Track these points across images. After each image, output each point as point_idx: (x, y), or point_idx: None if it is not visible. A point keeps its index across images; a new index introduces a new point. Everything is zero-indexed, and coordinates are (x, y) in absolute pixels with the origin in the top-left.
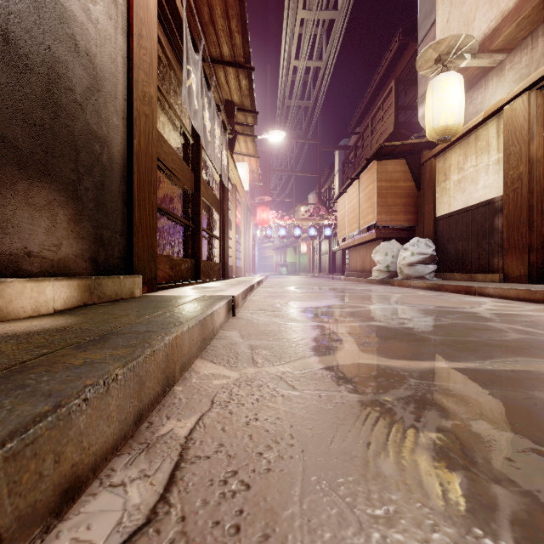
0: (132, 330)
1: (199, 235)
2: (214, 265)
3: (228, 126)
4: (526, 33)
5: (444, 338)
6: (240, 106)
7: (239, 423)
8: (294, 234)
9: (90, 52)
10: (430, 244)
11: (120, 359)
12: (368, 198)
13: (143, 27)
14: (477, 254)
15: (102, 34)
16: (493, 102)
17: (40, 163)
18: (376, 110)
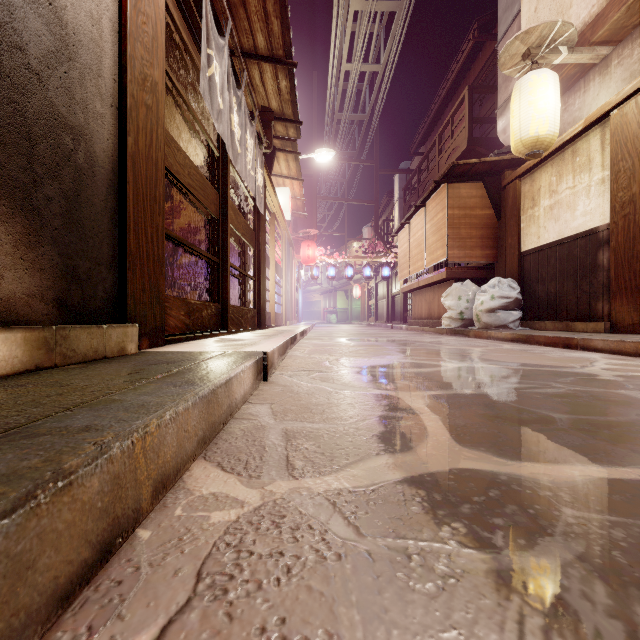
0: (61, 424)
1: (226, 273)
2: (247, 311)
3: (264, 138)
4: (638, 20)
5: (574, 418)
6: (279, 115)
7: None
8: (346, 274)
9: (55, 1)
10: (514, 285)
11: None
12: (437, 229)
13: None
14: (575, 298)
15: None
16: (595, 107)
17: None
18: (446, 123)
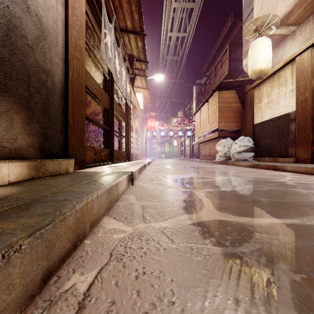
0: (54, 198)
1: (112, 135)
2: (122, 153)
3: (130, 69)
4: (309, 13)
5: (270, 200)
6: (137, 58)
7: (129, 277)
8: (169, 134)
9: (38, 14)
10: (250, 140)
11: (27, 230)
12: (213, 113)
13: (75, 3)
14: (279, 146)
15: (47, 3)
16: (289, 55)
17: (0, 83)
18: (218, 61)
